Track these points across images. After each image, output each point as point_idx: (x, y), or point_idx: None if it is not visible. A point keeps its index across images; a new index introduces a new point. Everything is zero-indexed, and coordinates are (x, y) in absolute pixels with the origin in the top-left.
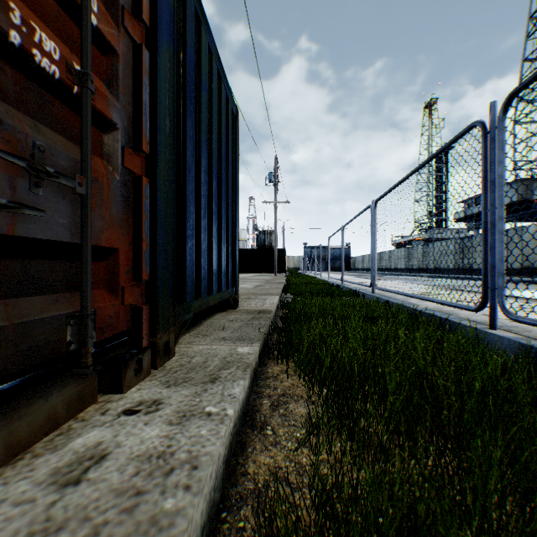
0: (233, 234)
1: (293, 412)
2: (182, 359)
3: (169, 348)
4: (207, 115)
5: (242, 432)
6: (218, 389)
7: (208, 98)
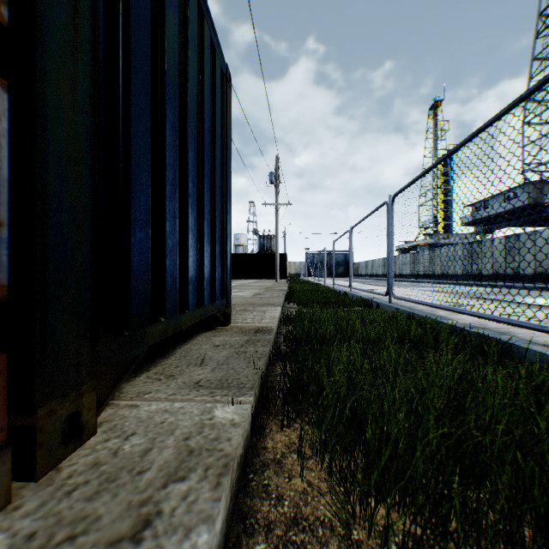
0: (223, 230)
1: None
2: (106, 443)
3: (79, 424)
4: (178, 49)
5: None
6: None
7: (181, 28)
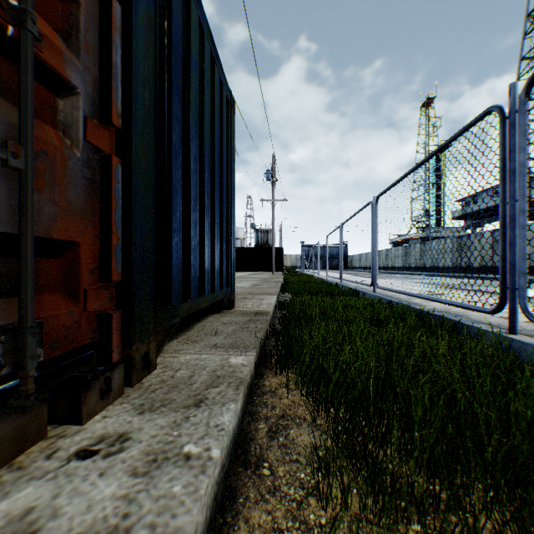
0: (228, 230)
1: (295, 441)
2: (164, 373)
3: (148, 360)
4: (198, 97)
5: (232, 472)
6: (203, 417)
7: (199, 79)
